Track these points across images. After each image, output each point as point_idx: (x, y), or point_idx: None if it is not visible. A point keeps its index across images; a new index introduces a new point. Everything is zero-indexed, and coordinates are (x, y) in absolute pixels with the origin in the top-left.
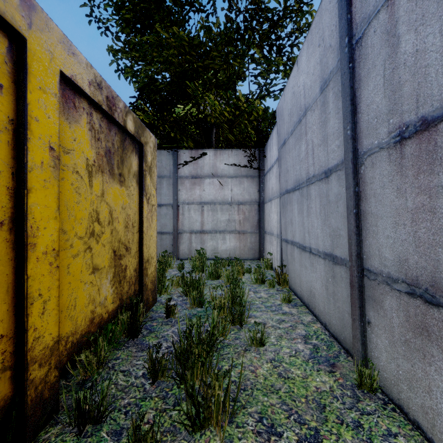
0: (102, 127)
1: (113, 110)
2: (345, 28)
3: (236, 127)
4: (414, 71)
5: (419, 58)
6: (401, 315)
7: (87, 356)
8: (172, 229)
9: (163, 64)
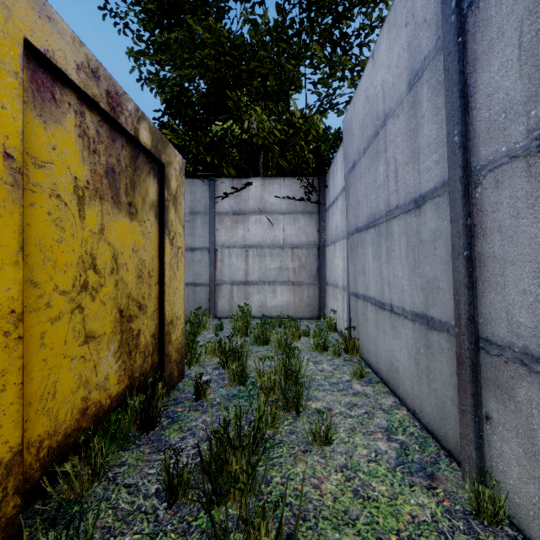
0: (101, 134)
1: (118, 112)
2: None
3: (289, 150)
4: None
5: None
6: None
7: (75, 466)
8: (208, 279)
9: (196, 68)
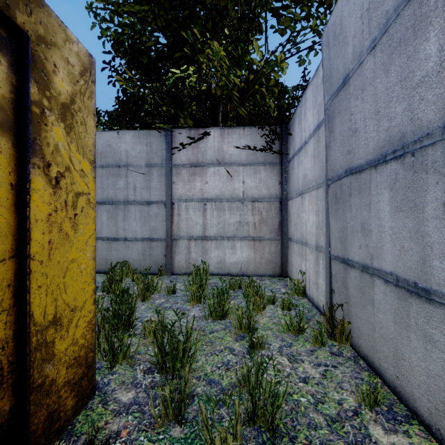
0: None
1: None
2: None
3: (249, 101)
4: None
5: None
6: None
7: None
8: (164, 234)
9: (147, 4)
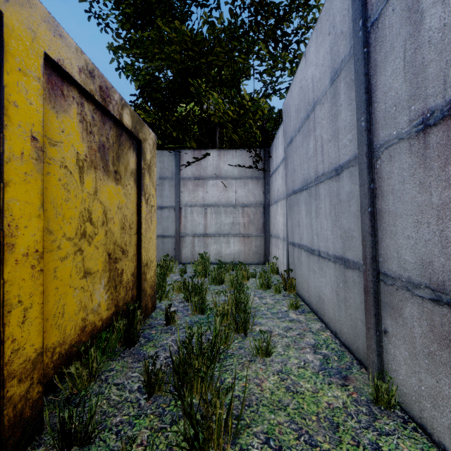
0: (95, 119)
1: (108, 102)
2: (358, 9)
3: (240, 126)
4: (441, 49)
5: (447, 33)
6: (424, 324)
7: (77, 368)
8: (174, 232)
9: (164, 61)
